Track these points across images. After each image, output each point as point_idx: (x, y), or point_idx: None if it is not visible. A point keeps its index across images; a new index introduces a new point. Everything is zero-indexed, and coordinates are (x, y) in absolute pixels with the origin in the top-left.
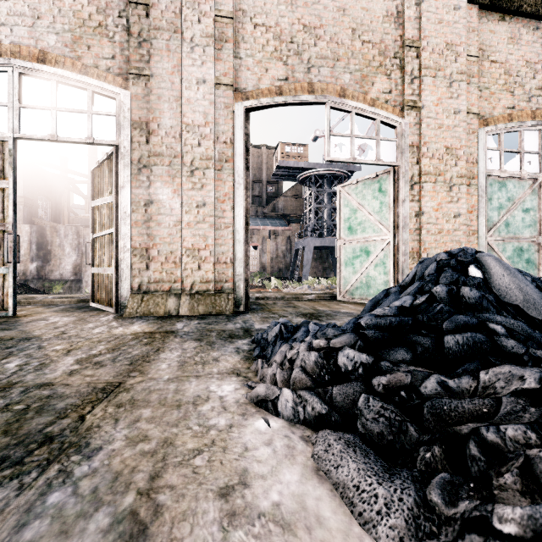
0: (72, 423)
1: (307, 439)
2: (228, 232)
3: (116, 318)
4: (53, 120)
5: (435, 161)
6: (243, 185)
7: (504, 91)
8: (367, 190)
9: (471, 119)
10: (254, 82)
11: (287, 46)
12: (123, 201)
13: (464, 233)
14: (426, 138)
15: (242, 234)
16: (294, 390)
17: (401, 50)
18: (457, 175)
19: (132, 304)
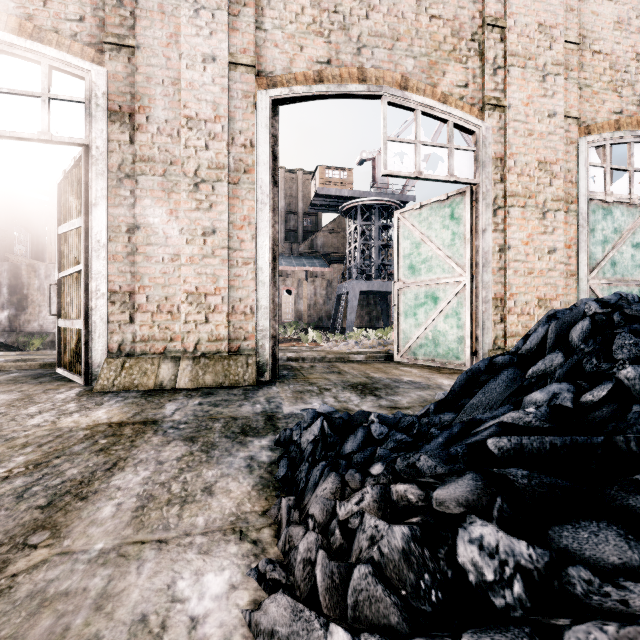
0: None
1: None
2: (247, 270)
3: (79, 395)
4: None
5: (525, 178)
6: (269, 205)
7: (609, 90)
8: (434, 216)
9: (569, 125)
10: (284, 64)
11: (330, 16)
12: (95, 224)
13: (561, 274)
14: (513, 148)
15: (267, 273)
16: None
17: (481, 30)
18: (552, 198)
19: (107, 373)
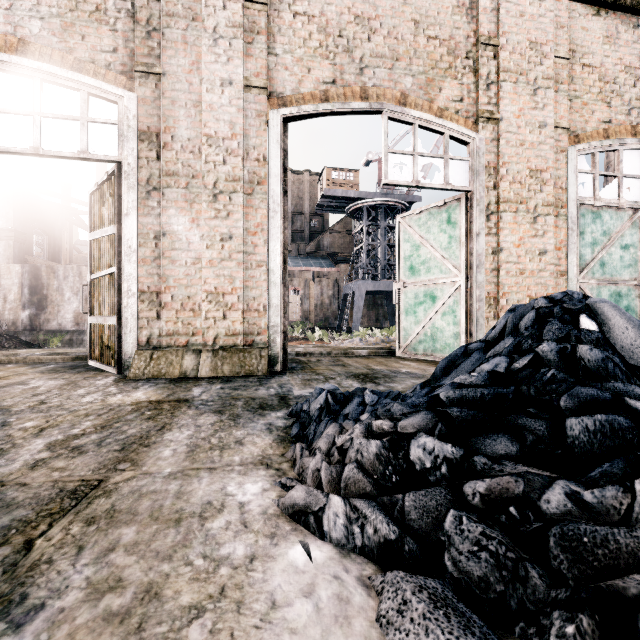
0: (11, 554)
1: (368, 582)
2: (260, 272)
3: (116, 382)
4: (37, 129)
5: (516, 185)
6: (279, 213)
7: (599, 101)
8: (432, 221)
9: (559, 135)
10: (293, 85)
11: (335, 40)
12: (127, 232)
13: (551, 274)
14: (505, 157)
15: (278, 274)
16: (347, 499)
17: (475, 49)
18: (543, 203)
19: (138, 363)
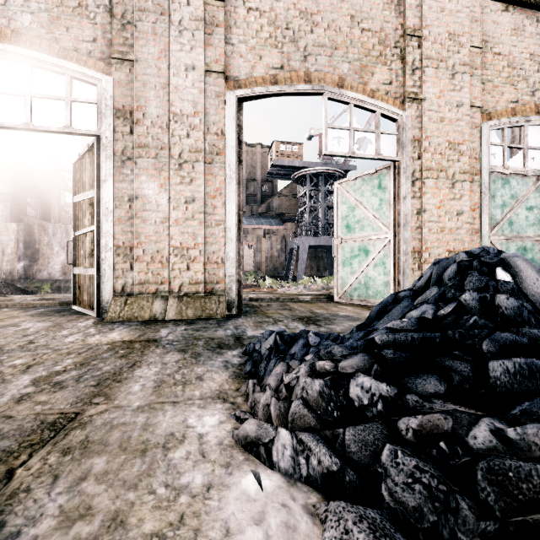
0: None
1: (313, 510)
2: (219, 230)
3: (95, 324)
4: (28, 107)
5: (437, 156)
6: (235, 179)
7: (507, 84)
8: (365, 186)
9: (474, 113)
10: (247, 70)
11: (282, 32)
12: (105, 195)
13: (467, 231)
14: (428, 132)
15: (234, 232)
16: (293, 433)
17: (402, 39)
18: (460, 171)
19: (114, 307)
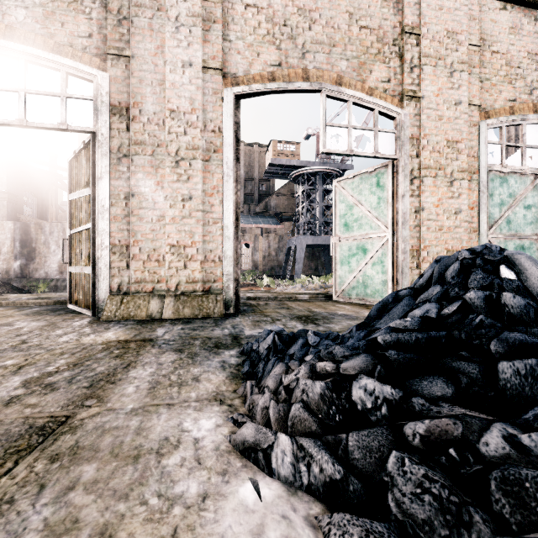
0: None
1: (315, 522)
2: (216, 228)
3: (91, 323)
4: (22, 103)
5: (436, 154)
6: (233, 177)
7: (505, 82)
8: (364, 184)
9: (472, 111)
10: (245, 67)
11: (280, 29)
12: (100, 193)
13: (465, 230)
14: (426, 130)
15: (232, 230)
16: (294, 438)
17: (400, 37)
18: (458, 170)
19: (110, 306)
